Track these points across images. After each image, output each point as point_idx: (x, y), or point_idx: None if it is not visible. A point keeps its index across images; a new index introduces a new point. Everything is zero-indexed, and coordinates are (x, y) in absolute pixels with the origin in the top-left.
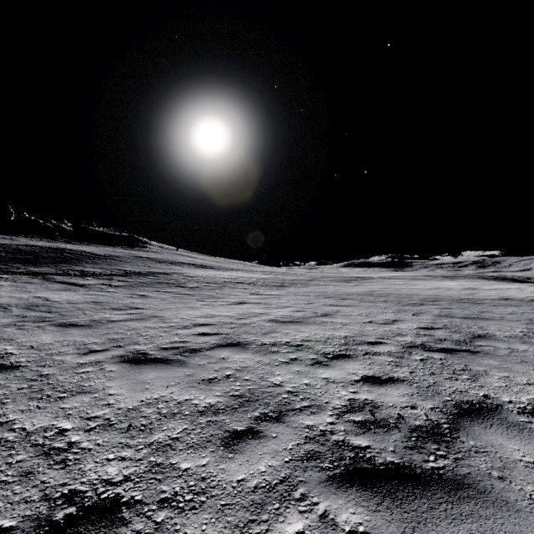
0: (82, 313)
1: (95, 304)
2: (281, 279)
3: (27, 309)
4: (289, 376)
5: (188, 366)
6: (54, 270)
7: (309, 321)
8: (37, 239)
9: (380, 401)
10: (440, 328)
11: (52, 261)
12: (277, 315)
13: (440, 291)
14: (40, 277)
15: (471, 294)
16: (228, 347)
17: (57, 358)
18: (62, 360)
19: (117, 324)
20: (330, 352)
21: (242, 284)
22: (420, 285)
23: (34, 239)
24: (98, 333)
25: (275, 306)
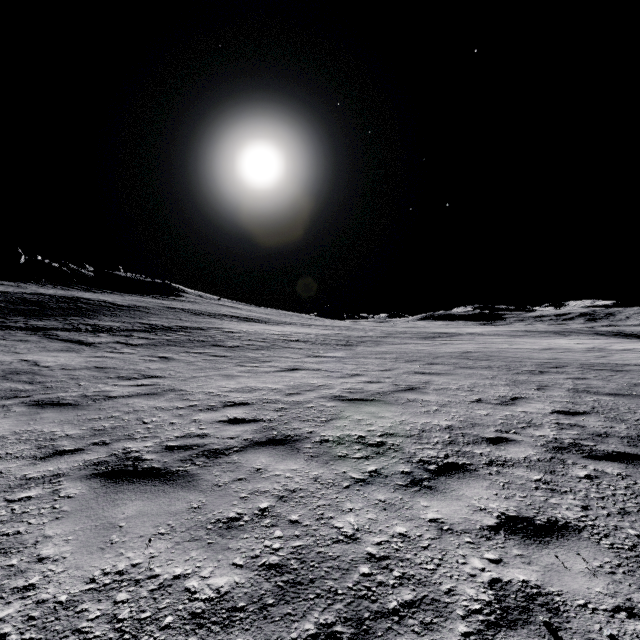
0: (74, 384)
1: (98, 370)
2: (346, 336)
3: (2, 378)
4: (370, 515)
5: (197, 488)
6: (61, 325)
7: (390, 399)
8: (50, 286)
9: (555, 591)
10: (588, 412)
11: (62, 313)
12: (343, 389)
13: (558, 353)
14: (40, 333)
15: (602, 358)
16: (268, 447)
17: None
18: (2, 470)
19: (115, 402)
20: (432, 459)
21: (296, 342)
22: (527, 344)
23: (46, 287)
24: (82, 418)
25: (340, 374)
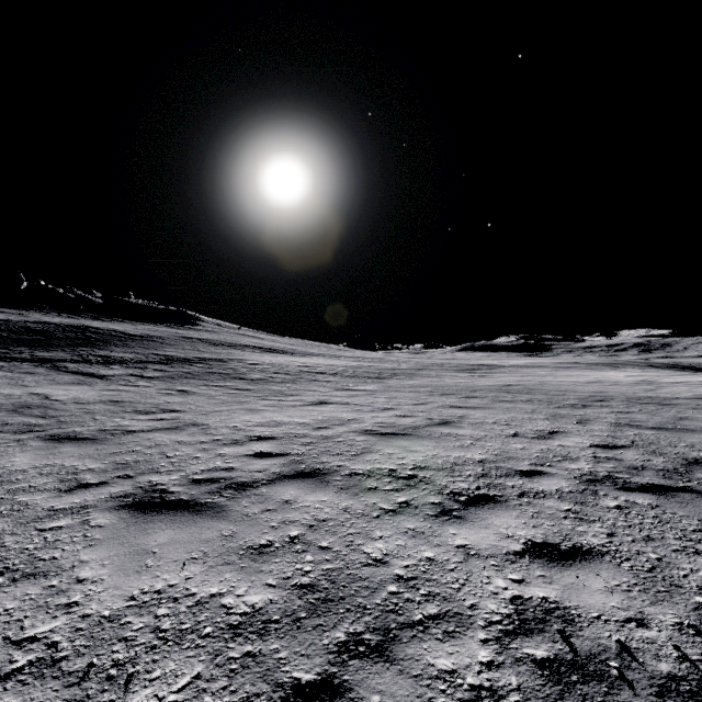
0: (90, 418)
1: (113, 404)
2: (378, 368)
3: (12, 412)
4: (399, 542)
5: (227, 518)
6: (70, 356)
7: (423, 433)
8: (55, 314)
9: (572, 605)
10: (627, 446)
11: (70, 343)
12: (374, 423)
13: (605, 386)
14: (48, 365)
15: (651, 391)
16: (297, 479)
17: (22, 498)
18: (28, 502)
19: (135, 436)
20: (463, 491)
21: (324, 374)
22: (573, 377)
23: (50, 315)
24: (103, 452)
25: (371, 408)
